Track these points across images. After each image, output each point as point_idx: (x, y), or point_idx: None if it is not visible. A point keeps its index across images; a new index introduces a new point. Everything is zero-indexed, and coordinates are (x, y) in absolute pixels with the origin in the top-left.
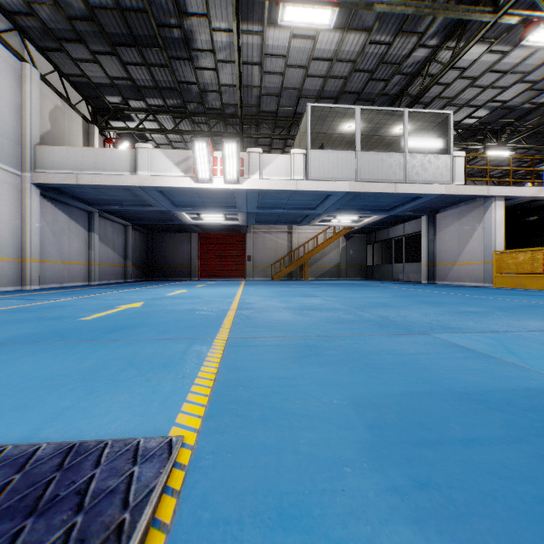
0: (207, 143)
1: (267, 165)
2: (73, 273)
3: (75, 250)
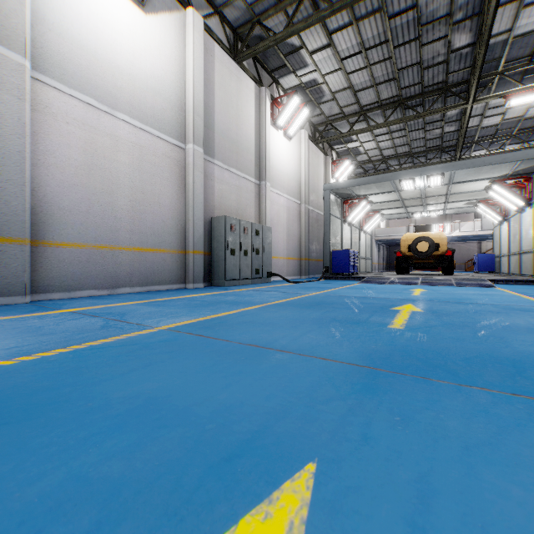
0: (438, 224)
1: (462, 226)
2: (376, 267)
3: (376, 259)
